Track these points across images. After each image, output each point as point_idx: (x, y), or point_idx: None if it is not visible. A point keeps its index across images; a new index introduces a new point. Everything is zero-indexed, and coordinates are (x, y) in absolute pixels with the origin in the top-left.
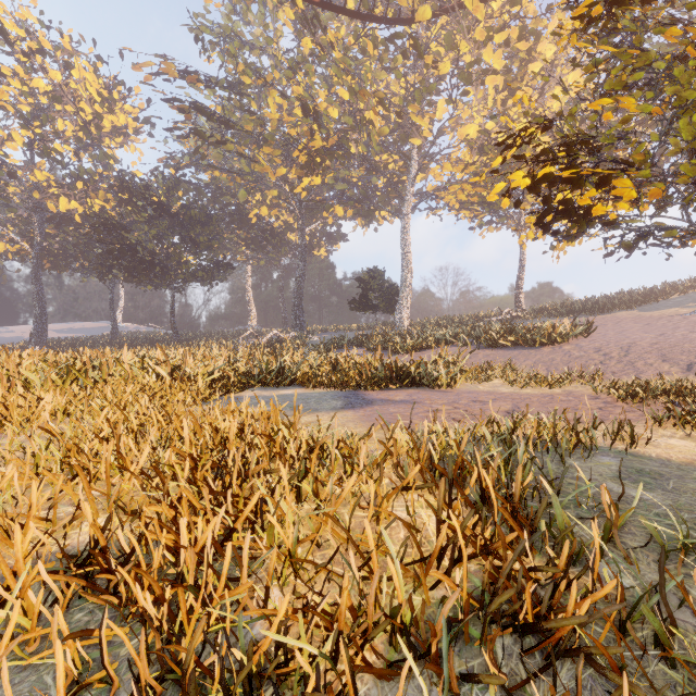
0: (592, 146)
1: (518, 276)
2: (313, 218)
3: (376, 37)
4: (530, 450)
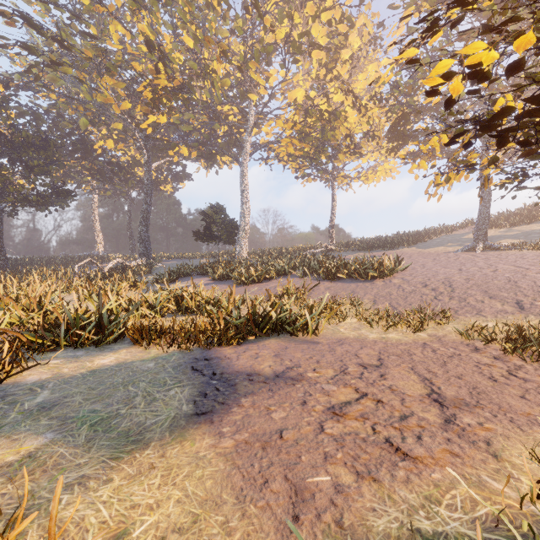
0: None
1: (331, 218)
2: (160, 156)
3: None
4: None
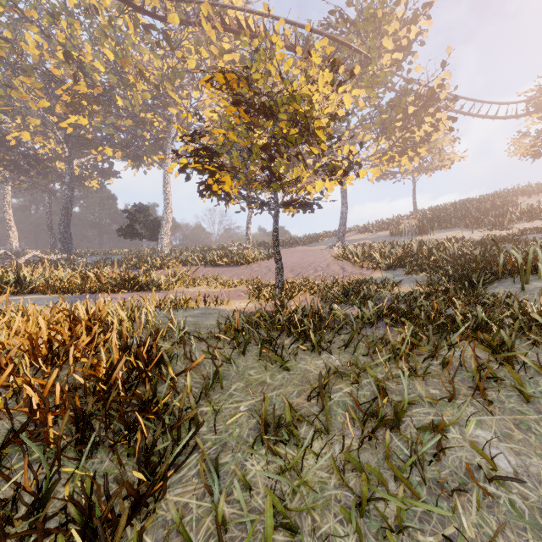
0: (213, 153)
1: (247, 220)
2: (84, 152)
3: (138, 19)
4: (158, 310)
